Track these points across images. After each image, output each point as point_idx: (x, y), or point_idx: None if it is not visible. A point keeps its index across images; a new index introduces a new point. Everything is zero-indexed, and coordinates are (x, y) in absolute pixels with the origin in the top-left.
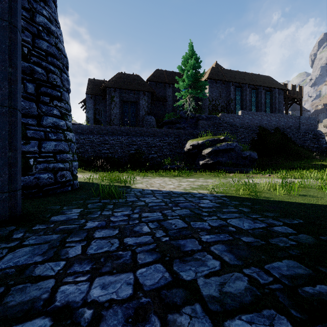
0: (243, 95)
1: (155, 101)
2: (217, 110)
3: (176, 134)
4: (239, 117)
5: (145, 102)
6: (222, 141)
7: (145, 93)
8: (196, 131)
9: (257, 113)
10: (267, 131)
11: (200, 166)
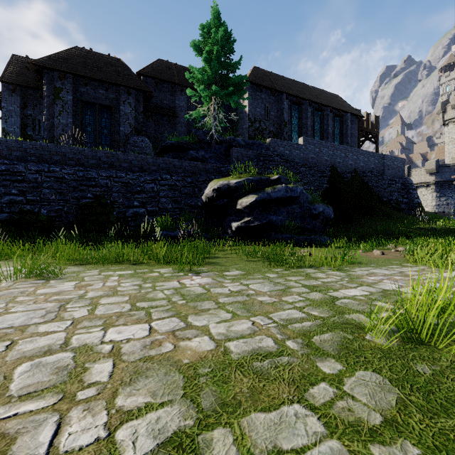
0: (303, 118)
1: (155, 115)
2: (262, 137)
3: (187, 169)
4: (300, 147)
5: (130, 109)
6: (274, 184)
7: (130, 90)
8: (227, 167)
9: (326, 143)
10: (341, 175)
11: (232, 232)
